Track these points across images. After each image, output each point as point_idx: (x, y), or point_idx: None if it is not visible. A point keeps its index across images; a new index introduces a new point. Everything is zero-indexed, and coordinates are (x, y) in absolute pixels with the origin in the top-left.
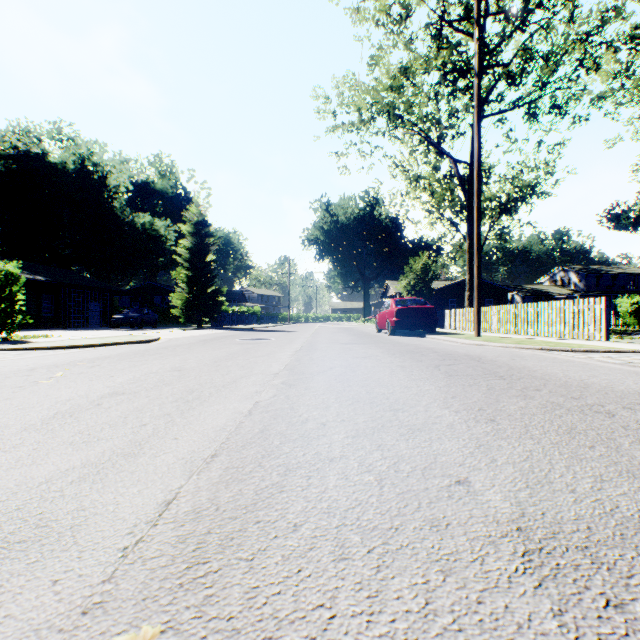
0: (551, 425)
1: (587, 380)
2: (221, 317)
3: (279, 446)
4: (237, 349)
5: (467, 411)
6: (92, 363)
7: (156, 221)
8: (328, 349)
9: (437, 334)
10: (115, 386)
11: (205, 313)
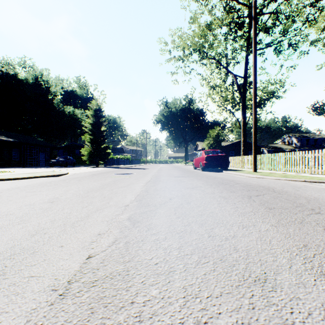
0: None
1: None
2: (109, 161)
3: None
4: (109, 181)
5: None
6: None
7: (76, 110)
8: (167, 181)
9: (229, 170)
10: None
11: (100, 158)
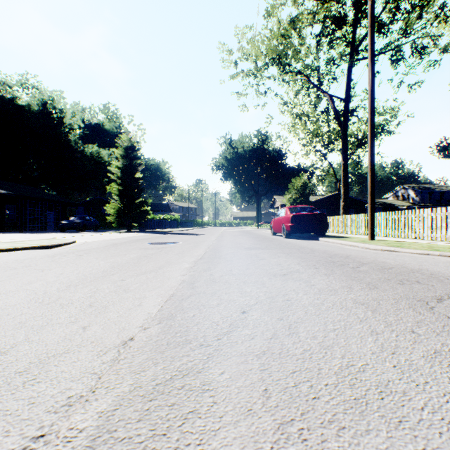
0: None
1: None
2: (147, 223)
3: None
4: (131, 257)
5: None
6: None
7: (101, 150)
8: (233, 257)
9: (329, 237)
10: None
11: (133, 219)
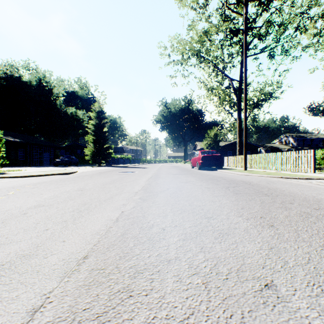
0: (312, 230)
1: (317, 196)
2: (111, 160)
3: (132, 248)
4: (117, 177)
5: (254, 219)
6: (34, 186)
7: (78, 111)
8: (166, 177)
9: (223, 169)
10: (40, 200)
11: (102, 158)
